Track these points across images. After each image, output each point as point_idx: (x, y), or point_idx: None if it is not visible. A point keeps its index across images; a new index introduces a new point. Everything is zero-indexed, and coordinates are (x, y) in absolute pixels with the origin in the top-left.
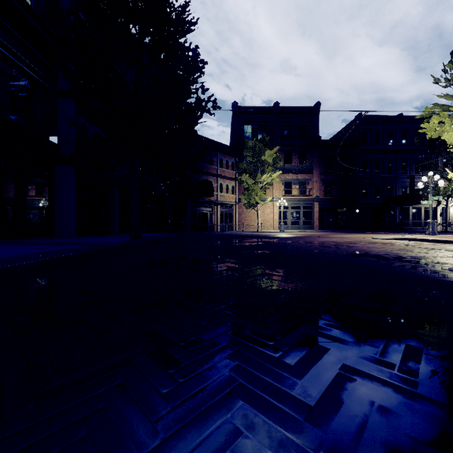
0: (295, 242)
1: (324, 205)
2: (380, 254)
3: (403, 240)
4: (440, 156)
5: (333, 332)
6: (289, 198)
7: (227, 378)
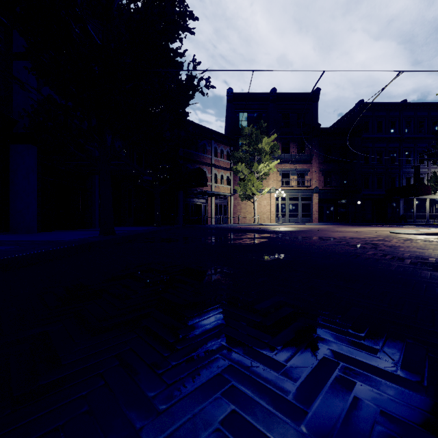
0: (307, 238)
1: (324, 197)
2: None
3: (436, 235)
4: None
5: None
6: (287, 189)
7: None
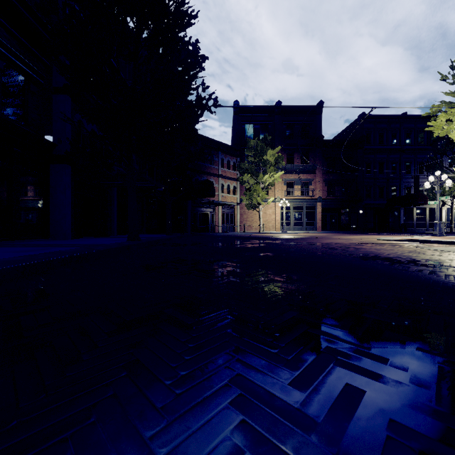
0: (299, 244)
1: (327, 206)
2: (391, 257)
3: (410, 241)
4: (445, 155)
5: (363, 362)
6: (292, 199)
7: (228, 447)
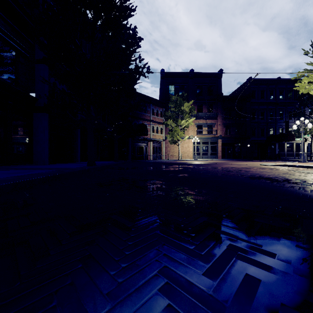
0: (206, 167)
1: (225, 141)
2: (271, 177)
3: (283, 166)
4: (306, 107)
5: (257, 256)
6: (201, 136)
7: None
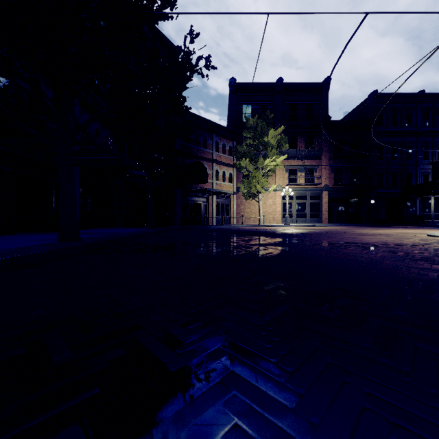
0: (340, 245)
1: (334, 195)
2: None
3: None
4: None
5: None
6: (294, 187)
7: None
